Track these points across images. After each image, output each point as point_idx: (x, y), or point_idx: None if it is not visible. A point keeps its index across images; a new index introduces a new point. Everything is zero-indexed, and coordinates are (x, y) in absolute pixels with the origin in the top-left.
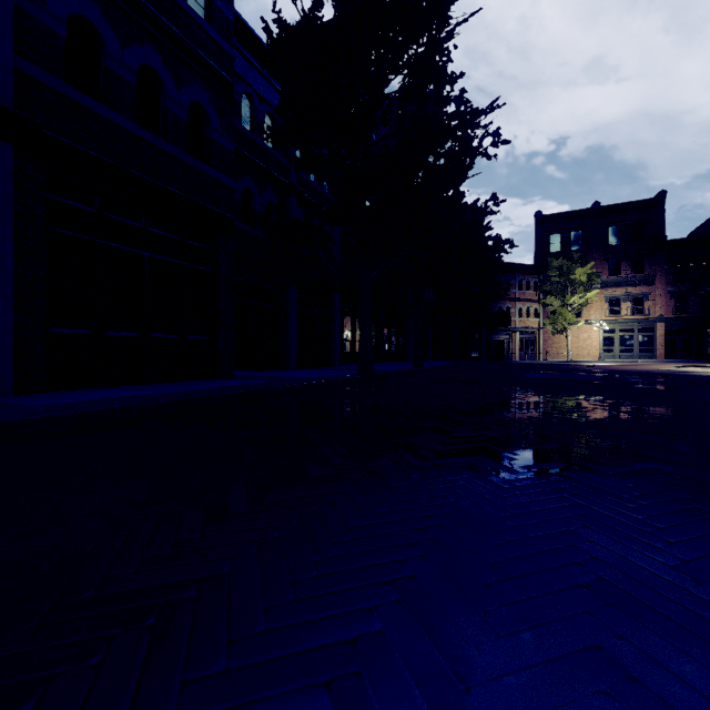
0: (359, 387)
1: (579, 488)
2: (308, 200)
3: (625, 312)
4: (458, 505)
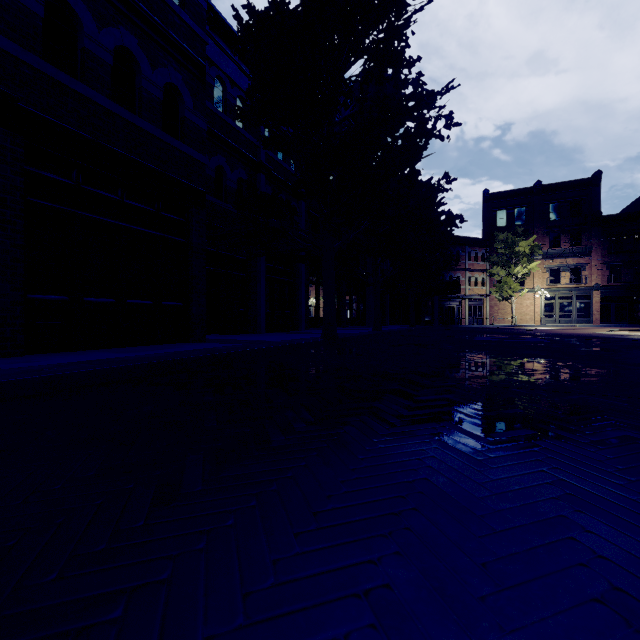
0: (324, 350)
1: (557, 460)
2: (276, 177)
3: (564, 281)
4: (431, 482)
